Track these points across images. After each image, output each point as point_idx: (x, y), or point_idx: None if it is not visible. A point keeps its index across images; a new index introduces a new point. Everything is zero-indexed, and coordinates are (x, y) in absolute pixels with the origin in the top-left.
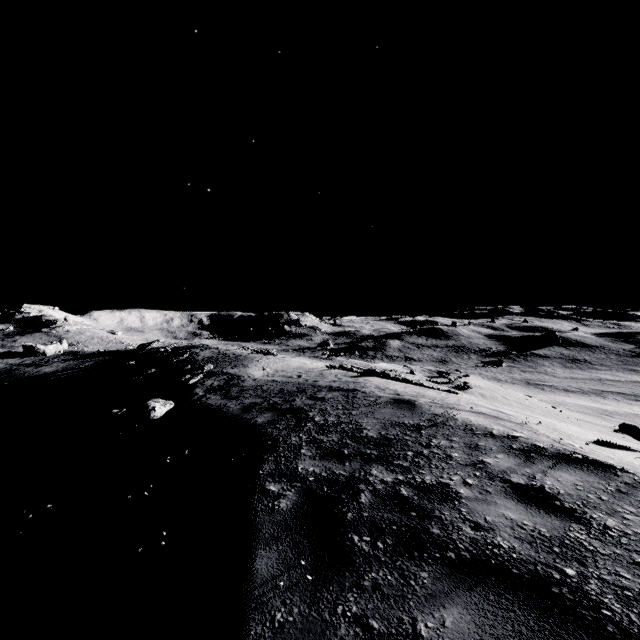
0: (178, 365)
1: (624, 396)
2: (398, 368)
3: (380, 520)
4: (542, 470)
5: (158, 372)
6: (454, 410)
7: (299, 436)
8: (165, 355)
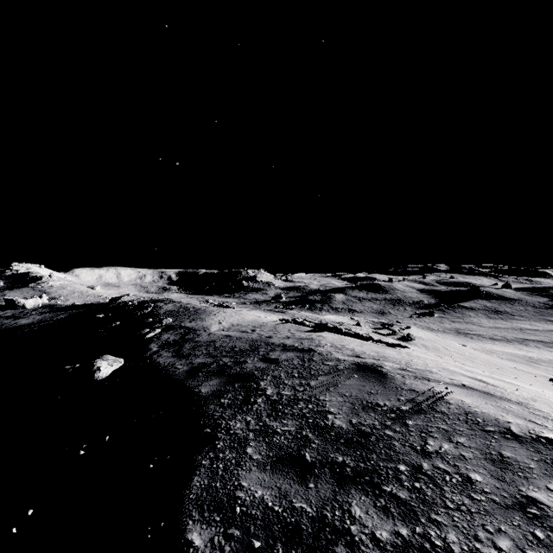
0: (141, 318)
1: (544, 344)
2: (344, 320)
3: None
4: None
5: (122, 325)
6: (434, 383)
7: (246, 420)
8: (131, 308)
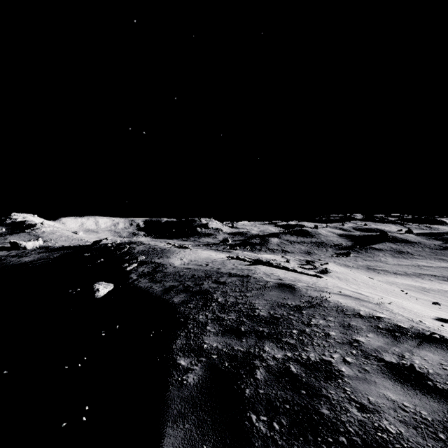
0: (120, 256)
1: (436, 277)
2: (277, 258)
3: (274, 398)
4: (408, 349)
5: (105, 261)
6: (325, 293)
7: (205, 314)
8: (111, 249)
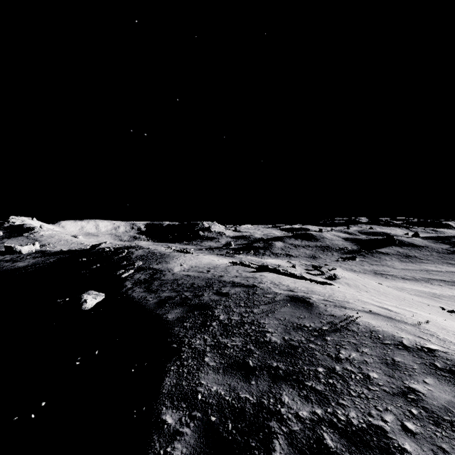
0: (117, 261)
1: (445, 282)
2: (282, 263)
3: None
4: None
5: (101, 267)
6: (349, 310)
7: (204, 338)
8: (109, 253)
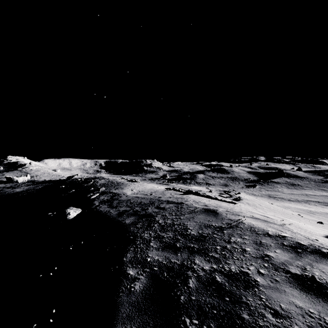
0: (87, 188)
1: (319, 203)
2: (203, 189)
3: (204, 304)
4: (309, 263)
5: (76, 191)
6: (241, 216)
7: (149, 233)
8: (80, 182)
